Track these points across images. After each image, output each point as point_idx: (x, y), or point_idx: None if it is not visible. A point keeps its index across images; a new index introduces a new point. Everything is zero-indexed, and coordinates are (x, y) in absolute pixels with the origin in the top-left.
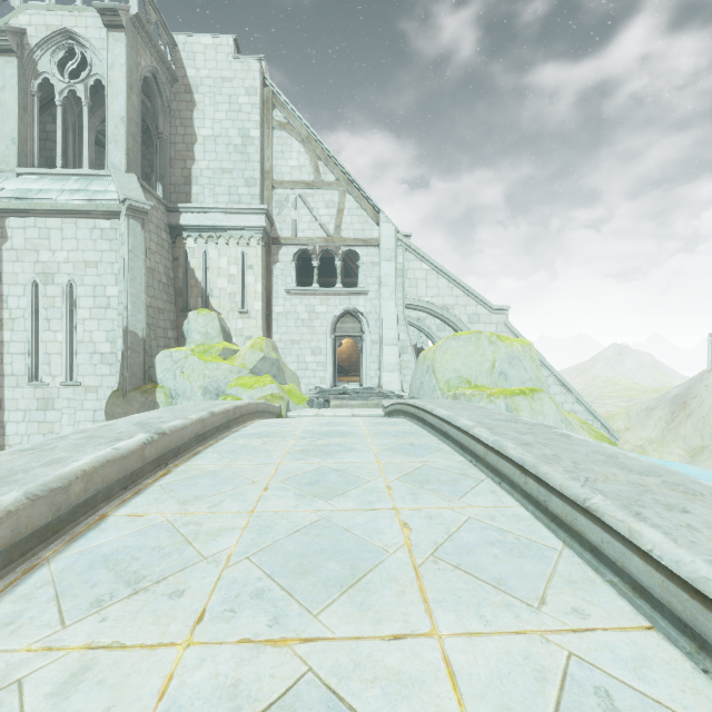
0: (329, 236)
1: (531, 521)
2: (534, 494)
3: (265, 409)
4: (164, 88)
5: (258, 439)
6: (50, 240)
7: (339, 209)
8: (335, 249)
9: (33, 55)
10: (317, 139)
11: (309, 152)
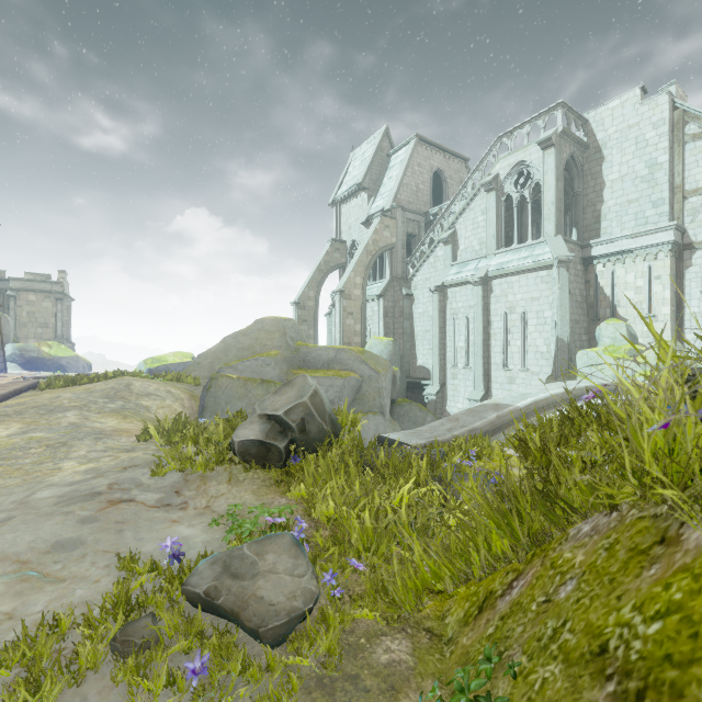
0: None
1: None
2: None
3: None
4: (578, 160)
5: None
6: (513, 289)
7: None
8: None
9: (502, 184)
10: None
11: None
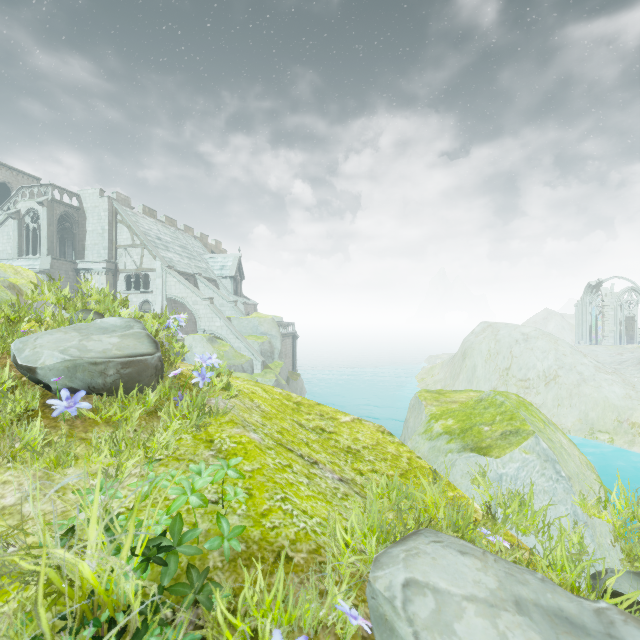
0: (138, 268)
1: None
2: None
3: None
4: (73, 215)
5: None
6: None
7: (142, 256)
8: (140, 274)
9: (24, 217)
10: (132, 226)
11: (130, 232)
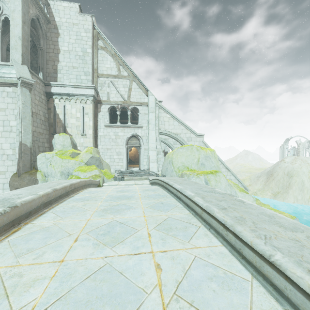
0: (125, 100)
1: (230, 257)
2: (232, 243)
3: (90, 183)
4: (43, 25)
5: (81, 202)
6: None
7: (129, 88)
8: (127, 107)
9: None
10: (119, 55)
11: (115, 61)
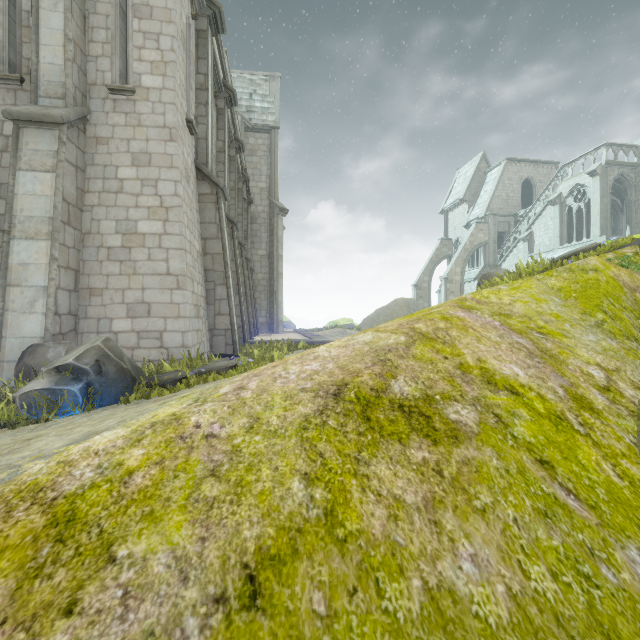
0: None
1: None
2: None
3: None
4: (628, 176)
5: None
6: None
7: None
8: None
9: (564, 199)
10: None
11: None
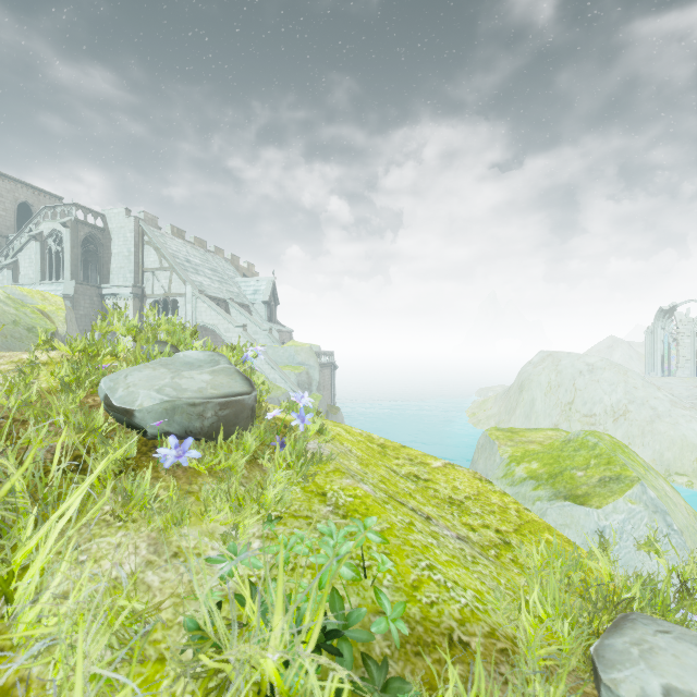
0: (166, 293)
1: None
2: None
3: None
4: (98, 236)
5: None
6: None
7: (170, 280)
8: (168, 299)
9: (46, 239)
10: (160, 248)
11: (158, 254)
